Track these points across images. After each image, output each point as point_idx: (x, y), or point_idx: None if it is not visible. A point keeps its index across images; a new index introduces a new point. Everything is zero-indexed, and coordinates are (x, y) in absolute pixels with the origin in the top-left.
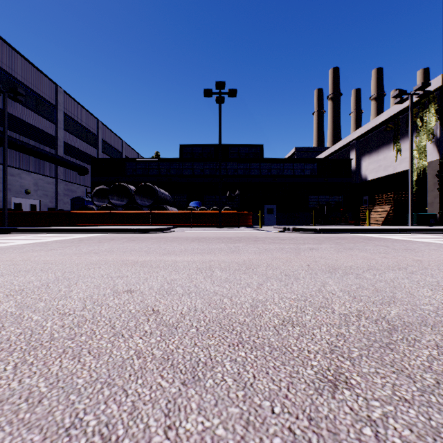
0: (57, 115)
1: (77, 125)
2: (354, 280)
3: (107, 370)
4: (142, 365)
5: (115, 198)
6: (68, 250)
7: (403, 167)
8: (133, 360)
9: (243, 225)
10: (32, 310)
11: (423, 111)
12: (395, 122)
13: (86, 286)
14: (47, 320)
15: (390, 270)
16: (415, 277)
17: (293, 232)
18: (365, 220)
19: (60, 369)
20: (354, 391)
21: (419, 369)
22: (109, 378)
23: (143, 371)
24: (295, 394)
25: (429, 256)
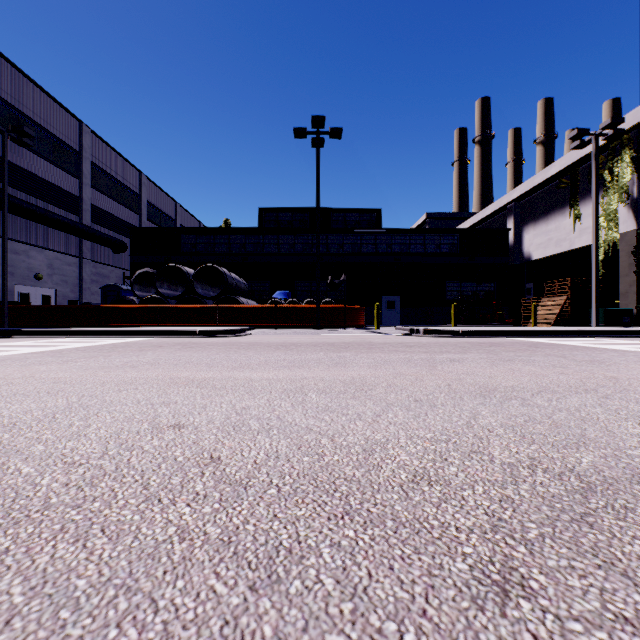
0: (81, 166)
1: (111, 180)
2: (520, 409)
3: (128, 563)
4: (187, 553)
5: (165, 286)
6: (93, 362)
7: (583, 240)
8: (172, 544)
9: (351, 325)
10: (22, 457)
11: (613, 159)
12: (572, 175)
13: (112, 418)
14: (44, 473)
15: (572, 392)
16: (612, 404)
17: (425, 335)
18: (528, 318)
19: (51, 562)
20: (538, 602)
21: (639, 560)
22: (129, 577)
23: (187, 564)
24: (438, 608)
25: (628, 371)
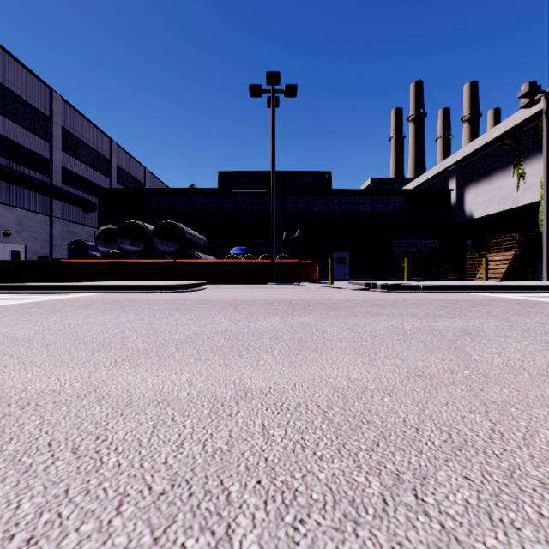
0: (51, 130)
1: (82, 145)
2: None
3: None
4: None
5: (127, 242)
6: None
7: (528, 198)
8: None
9: (305, 279)
10: None
11: None
12: (516, 136)
13: None
14: None
15: None
16: None
17: (384, 290)
18: (473, 272)
19: None
20: None
21: None
22: None
23: None
24: None
25: None
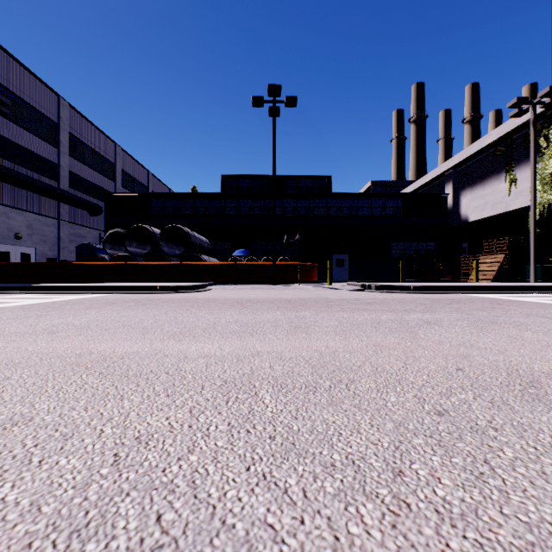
0: (59, 136)
1: (88, 150)
2: None
3: None
4: None
5: (134, 245)
6: (15, 325)
7: (519, 203)
8: None
9: (305, 281)
10: None
11: (548, 127)
12: (508, 143)
13: None
14: None
15: None
16: None
17: (377, 291)
18: (467, 274)
19: None
20: None
21: None
22: None
23: None
24: None
25: None
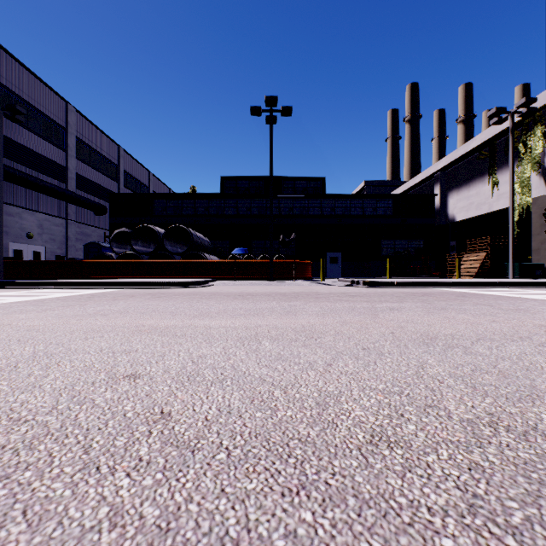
0: (67, 140)
1: (93, 153)
2: (464, 357)
3: None
4: None
5: (139, 243)
6: (69, 310)
7: (501, 204)
8: (100, 533)
9: (300, 277)
10: None
11: (526, 133)
12: (491, 148)
13: (71, 367)
14: None
15: (508, 340)
16: None
17: (364, 286)
18: (452, 271)
19: None
20: None
21: None
22: None
23: None
24: None
25: None
